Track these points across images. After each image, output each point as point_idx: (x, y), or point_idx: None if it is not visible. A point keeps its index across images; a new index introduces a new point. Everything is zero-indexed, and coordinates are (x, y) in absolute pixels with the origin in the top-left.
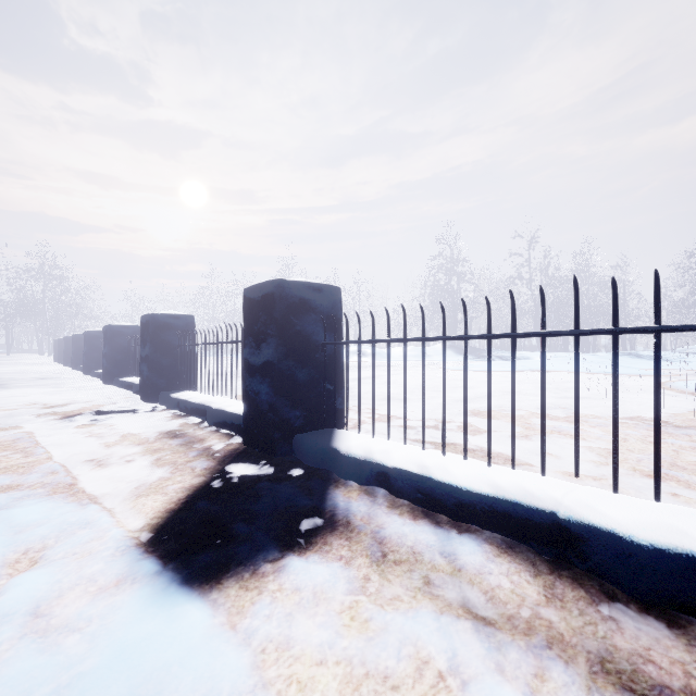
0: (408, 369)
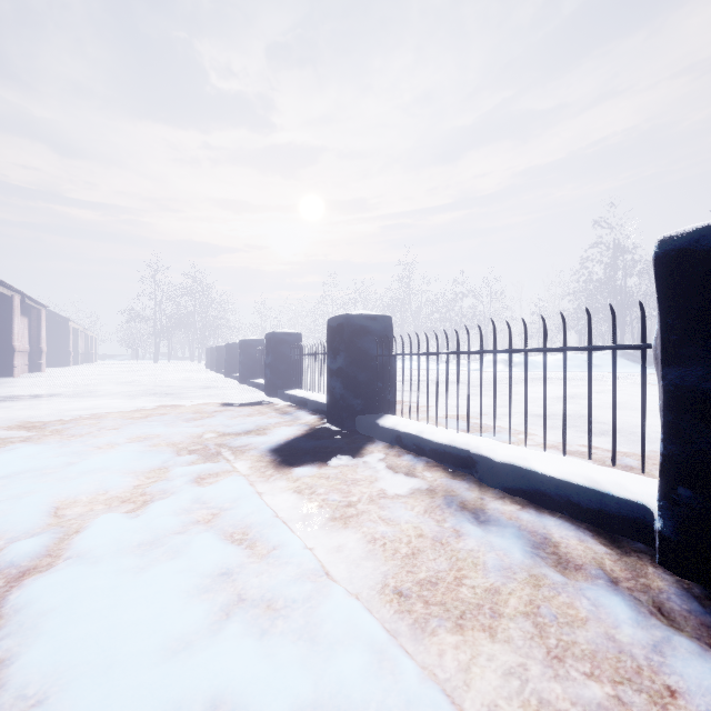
0: (594, 383)
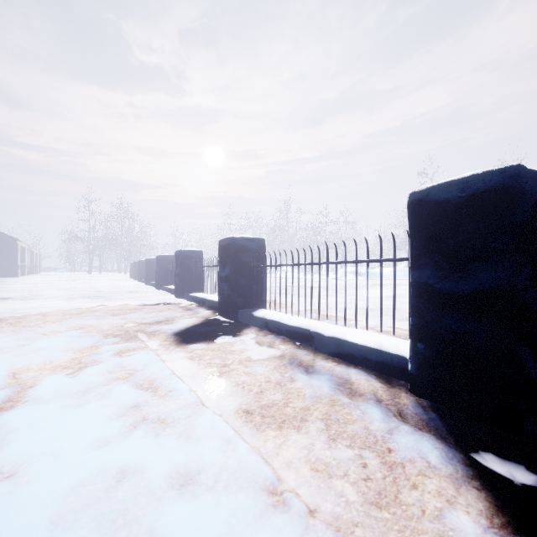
0: None
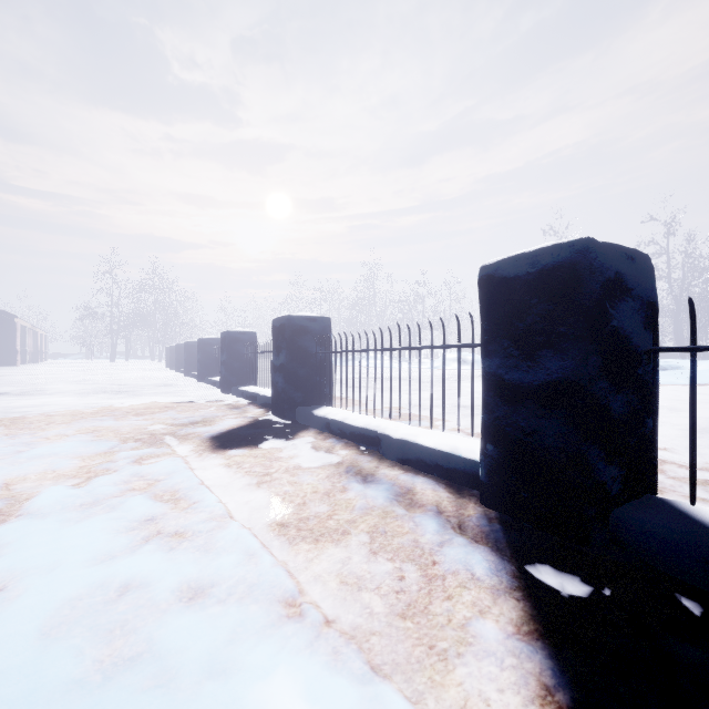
0: None
